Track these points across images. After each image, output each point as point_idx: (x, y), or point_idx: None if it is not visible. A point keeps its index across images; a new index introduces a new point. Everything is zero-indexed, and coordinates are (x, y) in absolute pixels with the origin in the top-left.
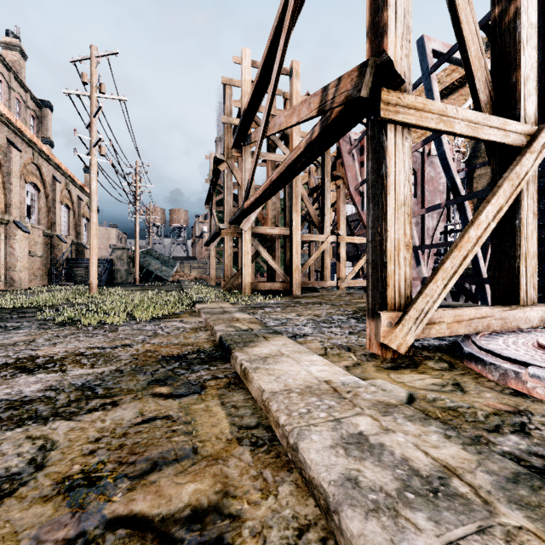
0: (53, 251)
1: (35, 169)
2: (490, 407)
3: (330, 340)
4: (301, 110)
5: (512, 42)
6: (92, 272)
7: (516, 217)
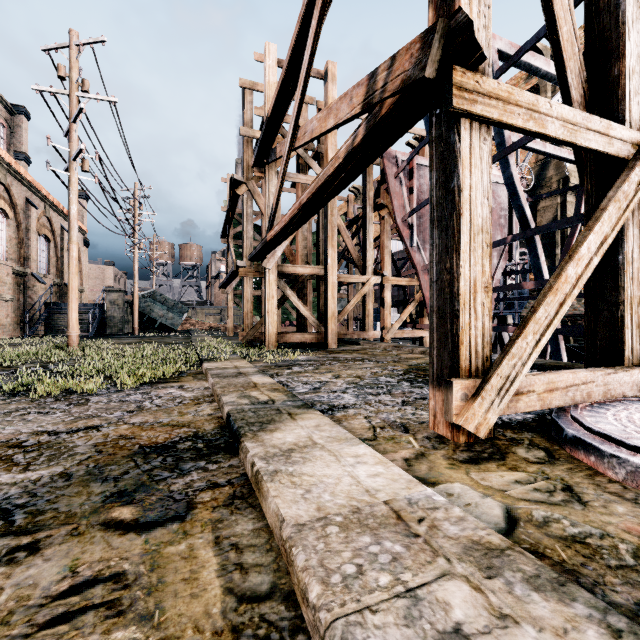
0: (26, 294)
1: (2, 190)
2: (633, 534)
3: (379, 414)
4: (340, 108)
5: (613, 23)
6: (71, 320)
7: (619, 251)
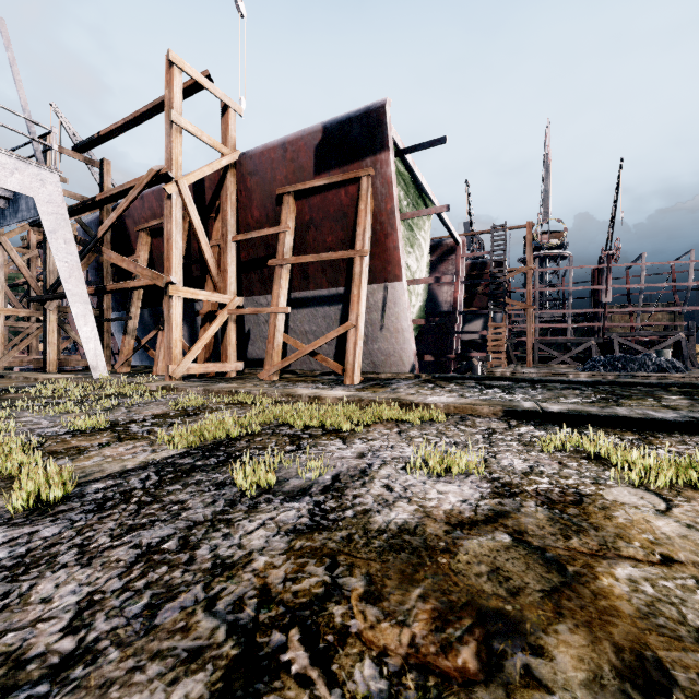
0: None
1: None
2: None
3: None
4: None
5: None
6: None
7: None
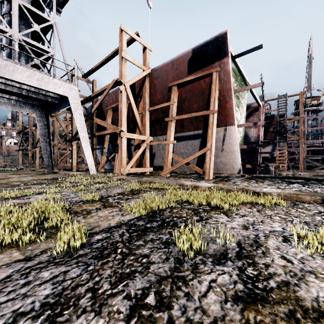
0: None
1: None
2: None
3: None
4: None
5: None
6: None
7: None
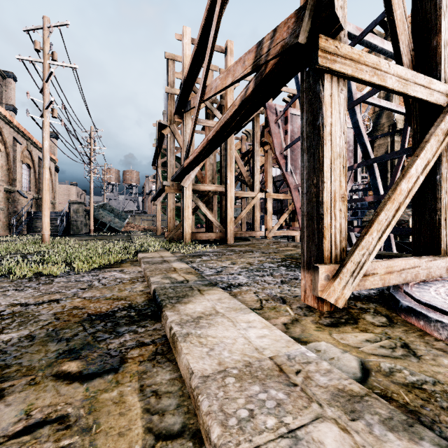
0: (14, 205)
1: None
2: None
3: (265, 290)
4: (236, 69)
5: (433, 8)
6: (44, 223)
7: (437, 172)
